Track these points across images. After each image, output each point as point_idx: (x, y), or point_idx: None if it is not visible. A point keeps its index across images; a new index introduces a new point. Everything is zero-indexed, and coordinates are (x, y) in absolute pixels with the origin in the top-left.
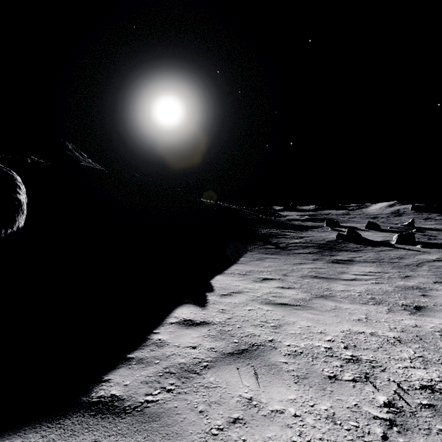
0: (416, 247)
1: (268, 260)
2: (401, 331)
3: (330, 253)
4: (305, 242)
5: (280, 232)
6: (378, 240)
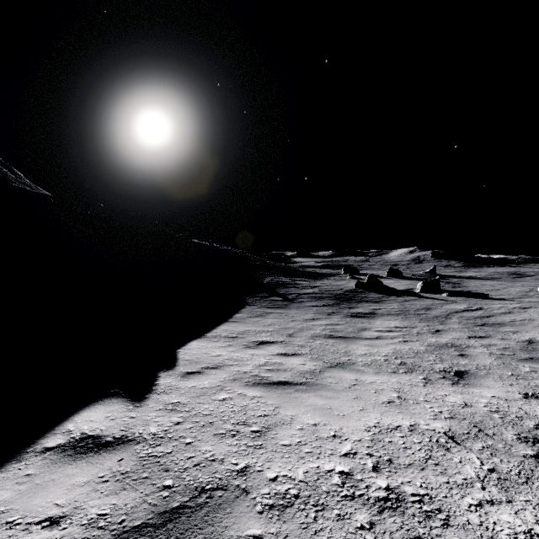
0: (442, 296)
1: (271, 316)
2: (450, 418)
3: (348, 305)
4: (320, 292)
5: (290, 280)
6: (401, 289)
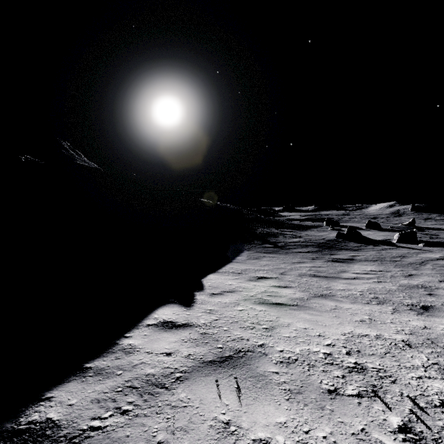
0: (418, 246)
1: (265, 259)
2: (410, 334)
3: (330, 252)
4: (304, 241)
5: (278, 231)
6: (378, 239)
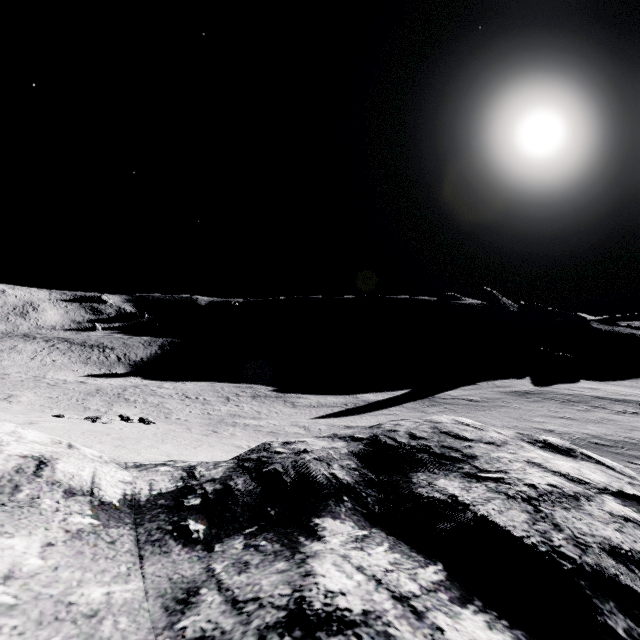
0: None
1: None
2: None
3: None
4: None
5: None
6: None
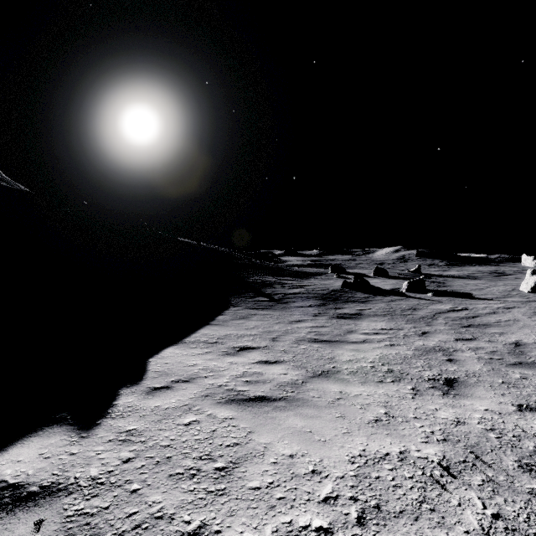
0: (428, 295)
1: (255, 318)
2: (443, 440)
3: (335, 306)
4: (306, 292)
5: (276, 280)
6: (387, 288)
